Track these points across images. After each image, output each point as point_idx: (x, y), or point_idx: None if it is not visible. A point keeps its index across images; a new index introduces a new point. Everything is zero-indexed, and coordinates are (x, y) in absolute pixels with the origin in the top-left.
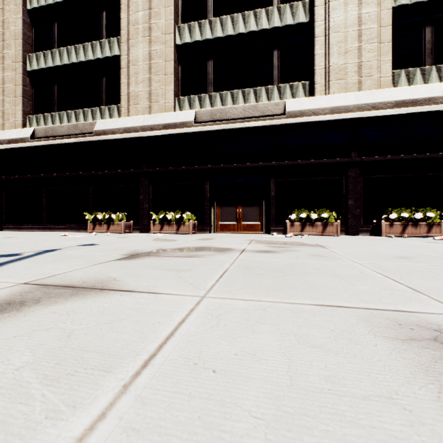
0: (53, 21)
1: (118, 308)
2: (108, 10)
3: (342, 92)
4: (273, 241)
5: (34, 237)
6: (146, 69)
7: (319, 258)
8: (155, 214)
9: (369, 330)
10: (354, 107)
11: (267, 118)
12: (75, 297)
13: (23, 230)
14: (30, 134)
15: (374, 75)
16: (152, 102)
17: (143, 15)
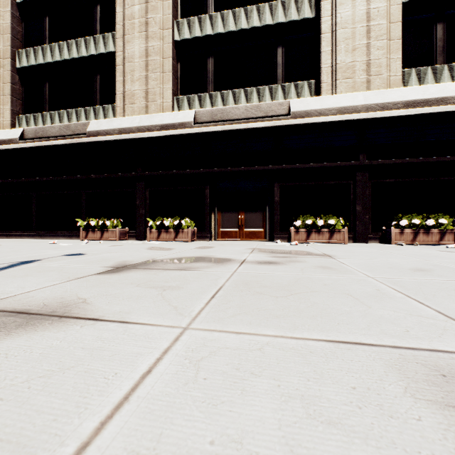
0: (44, 15)
1: (68, 348)
2: (102, 4)
3: (349, 91)
4: (276, 249)
5: (20, 245)
6: (142, 66)
7: (327, 271)
8: (152, 220)
9: (404, 387)
10: (363, 107)
11: (271, 119)
12: (20, 330)
13: (12, 237)
14: (18, 135)
15: (383, 73)
16: (149, 102)
17: (139, 9)
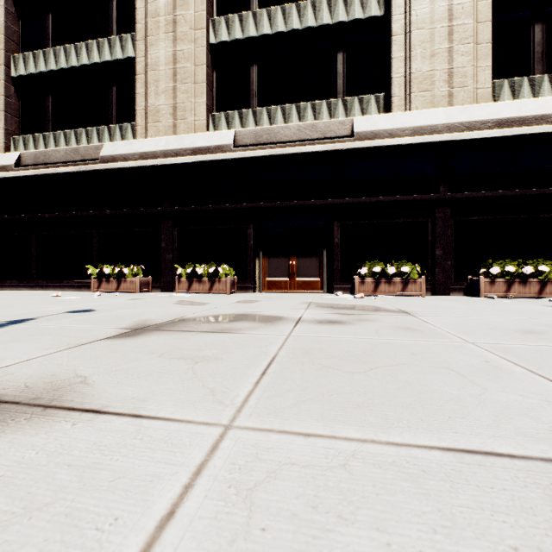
0: (46, 11)
1: (47, 465)
2: None
3: (427, 107)
4: (338, 304)
5: (14, 298)
6: (169, 75)
7: (411, 334)
8: (181, 267)
9: None
10: (444, 127)
11: (329, 141)
12: None
13: (6, 288)
14: (14, 161)
15: (469, 85)
16: (178, 119)
17: (166, 4)
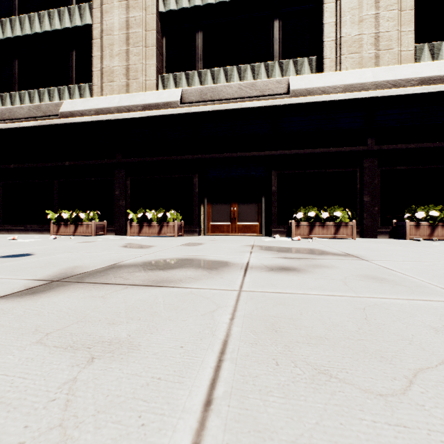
0: None
1: None
2: None
3: (356, 68)
4: (280, 247)
5: None
6: (123, 40)
7: (390, 287)
8: (134, 212)
9: None
10: (372, 85)
11: (268, 98)
12: None
13: None
14: None
15: (393, 48)
16: (130, 79)
17: None
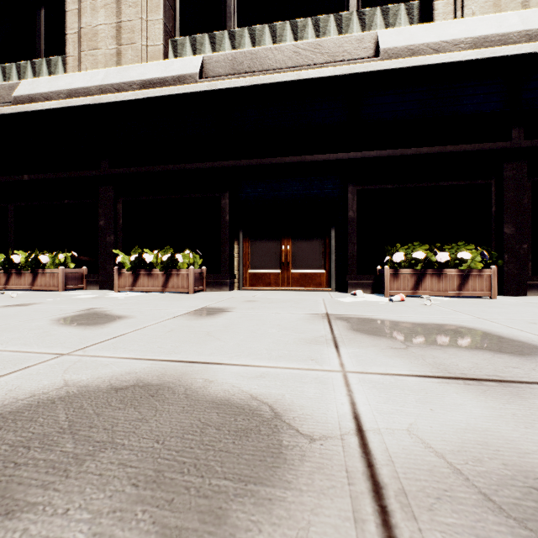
0: None
1: None
2: None
3: (489, 13)
4: (388, 321)
5: None
6: None
7: None
8: (129, 254)
9: None
10: (521, 36)
11: (342, 64)
12: None
13: None
14: None
15: None
16: (123, 45)
17: None
